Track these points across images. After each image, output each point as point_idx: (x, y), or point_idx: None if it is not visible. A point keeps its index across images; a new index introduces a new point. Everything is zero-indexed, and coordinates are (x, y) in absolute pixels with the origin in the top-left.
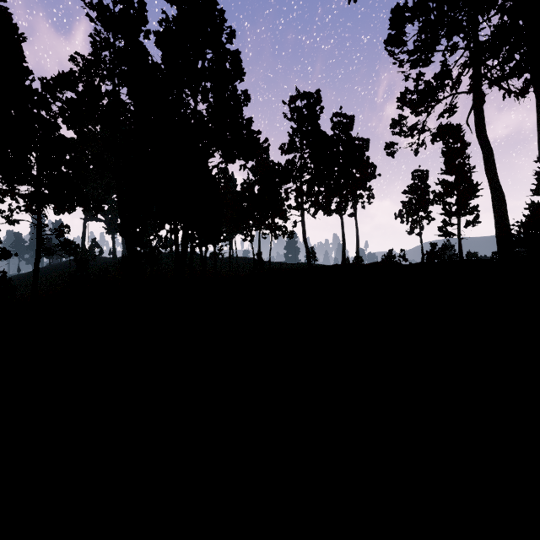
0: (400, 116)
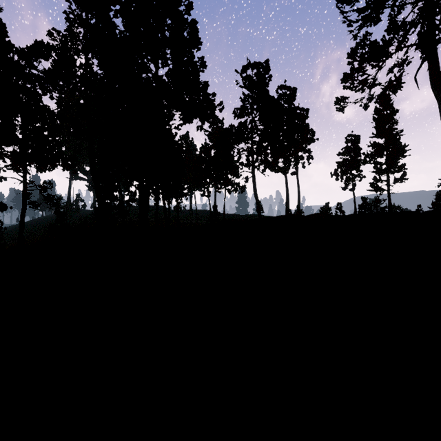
0: (352, 70)
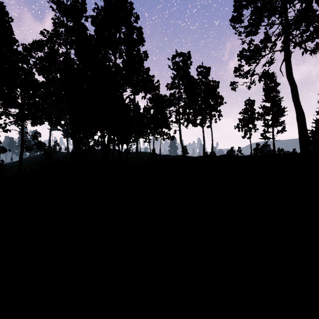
0: (239, 65)
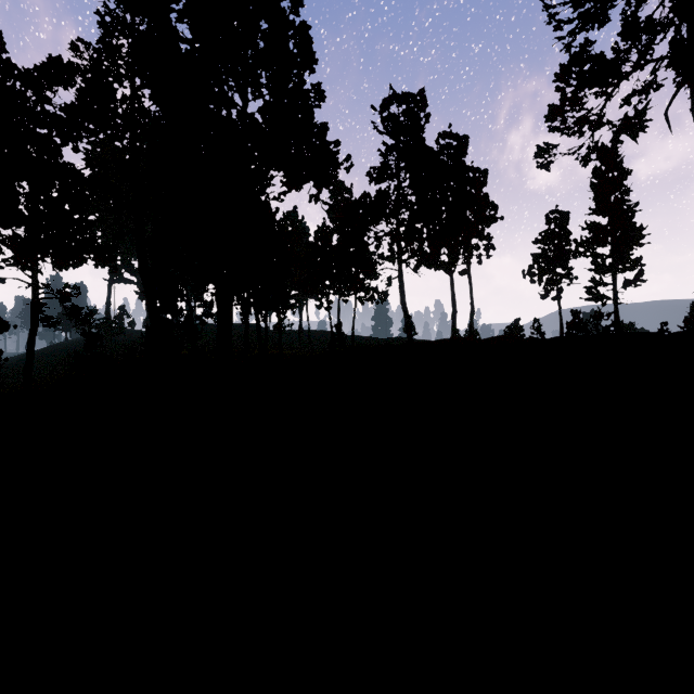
0: (563, 100)
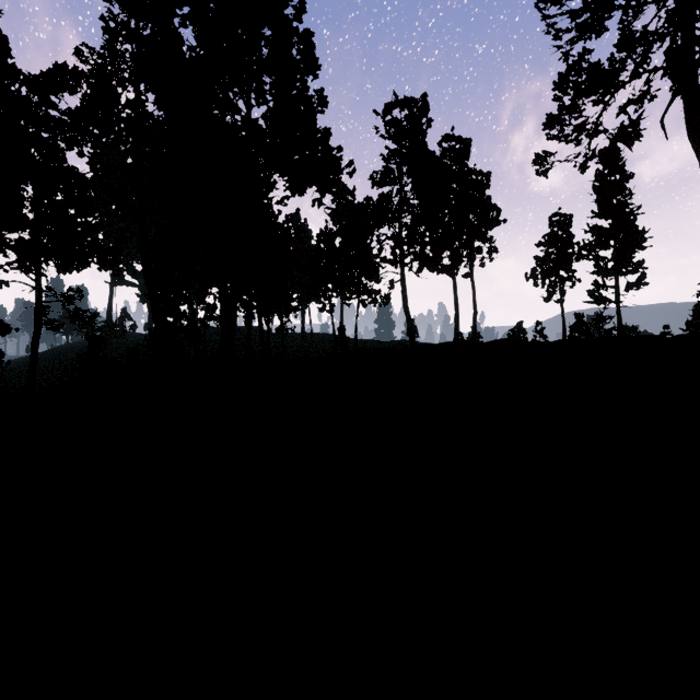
0: (561, 109)
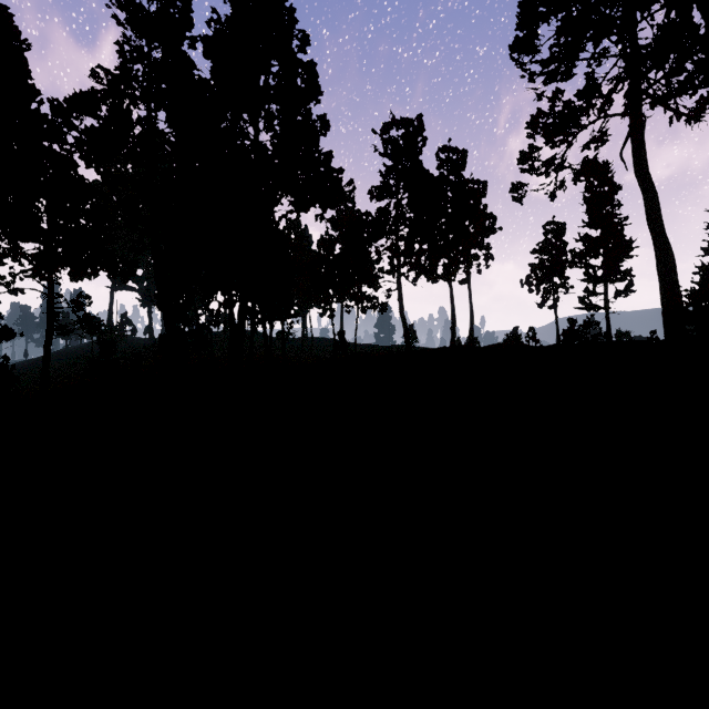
0: (531, 148)
